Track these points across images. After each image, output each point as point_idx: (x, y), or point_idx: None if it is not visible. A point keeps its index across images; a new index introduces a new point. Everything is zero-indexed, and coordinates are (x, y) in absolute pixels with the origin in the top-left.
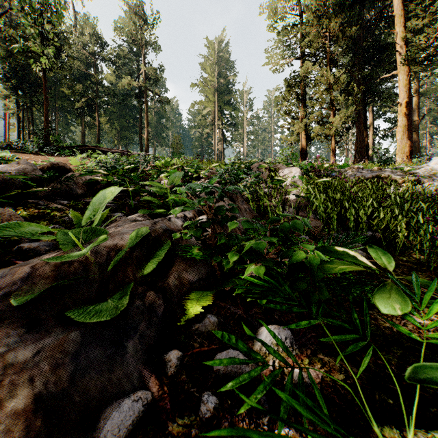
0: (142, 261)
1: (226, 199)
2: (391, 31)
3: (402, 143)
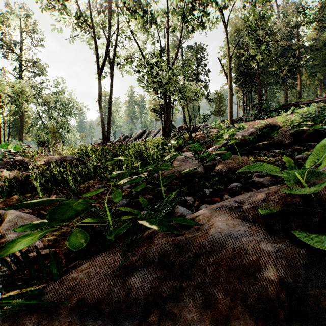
0: None
1: None
2: None
3: None
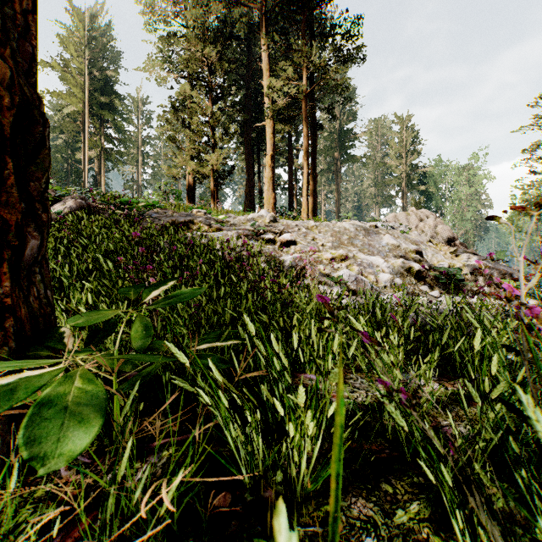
0: None
1: None
2: (259, 80)
3: (268, 194)
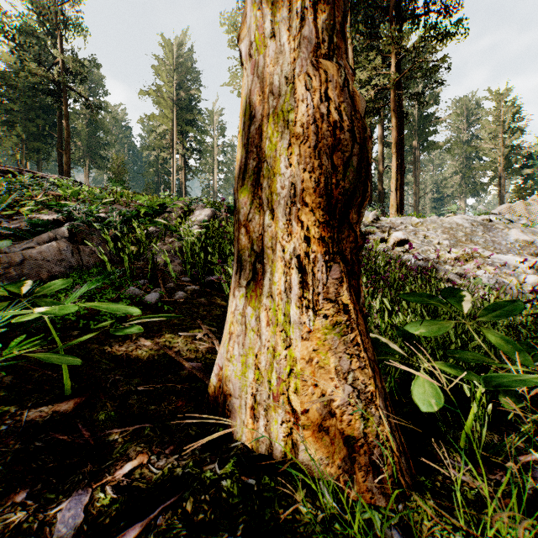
0: None
1: (60, 240)
2: None
3: None
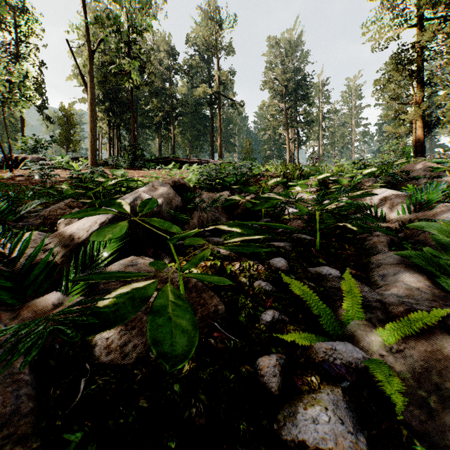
0: None
1: None
2: None
3: None
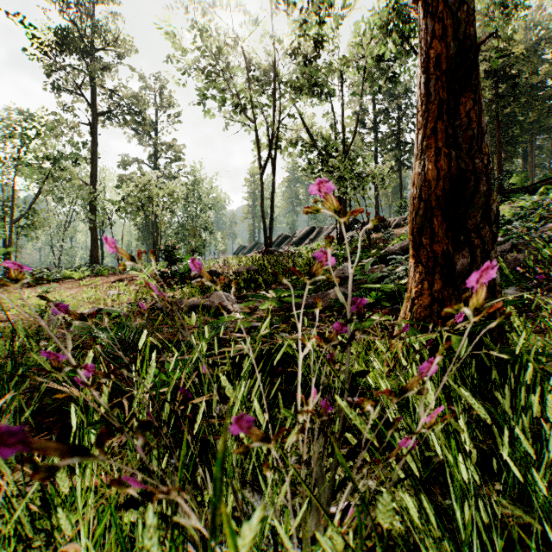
0: (380, 283)
1: None
2: None
3: None
